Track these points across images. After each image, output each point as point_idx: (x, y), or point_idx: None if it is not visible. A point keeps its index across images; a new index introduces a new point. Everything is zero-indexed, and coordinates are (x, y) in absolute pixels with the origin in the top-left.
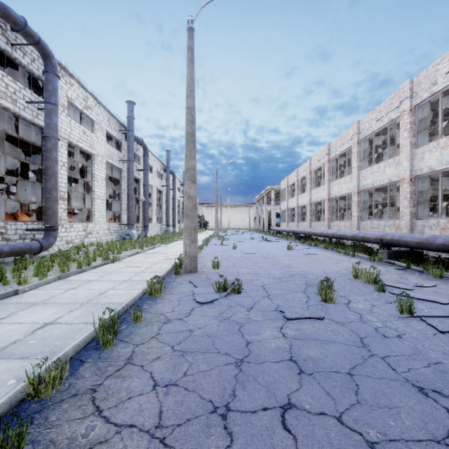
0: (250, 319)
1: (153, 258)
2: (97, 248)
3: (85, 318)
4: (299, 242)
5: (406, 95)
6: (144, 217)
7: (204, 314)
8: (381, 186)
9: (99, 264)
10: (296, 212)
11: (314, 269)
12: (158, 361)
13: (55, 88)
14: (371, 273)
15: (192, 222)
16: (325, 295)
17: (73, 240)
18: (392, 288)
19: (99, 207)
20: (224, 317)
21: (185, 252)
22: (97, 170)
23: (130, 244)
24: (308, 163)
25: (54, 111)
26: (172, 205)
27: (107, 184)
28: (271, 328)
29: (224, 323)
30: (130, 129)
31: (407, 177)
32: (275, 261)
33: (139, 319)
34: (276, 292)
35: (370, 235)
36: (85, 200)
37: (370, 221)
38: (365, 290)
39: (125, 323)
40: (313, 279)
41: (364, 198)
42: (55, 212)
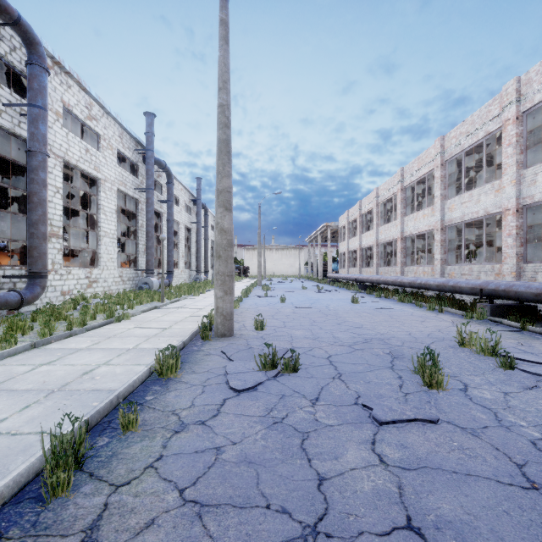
0: (317, 423)
1: (175, 315)
2: (99, 302)
3: (44, 421)
4: (364, 292)
5: (511, 99)
6: (168, 261)
7: (242, 413)
8: (474, 220)
9: (99, 324)
10: (359, 255)
11: (395, 331)
12: (149, 535)
13: (43, 86)
14: (487, 340)
15: (226, 265)
16: (429, 377)
17: (71, 291)
18: (518, 362)
19: (108, 247)
20: (274, 418)
21: (216, 308)
22: (105, 200)
23: (146, 296)
24: (374, 194)
25: (41, 118)
26: (204, 246)
27: (123, 221)
28: (357, 443)
29: (276, 431)
30: (148, 148)
31: (513, 207)
32: (339, 319)
33: (132, 425)
34: (351, 370)
35: (463, 284)
36: (90, 238)
37: (458, 265)
38: (482, 365)
39: (108, 433)
40: (398, 347)
41: (450, 237)
42: (42, 253)
